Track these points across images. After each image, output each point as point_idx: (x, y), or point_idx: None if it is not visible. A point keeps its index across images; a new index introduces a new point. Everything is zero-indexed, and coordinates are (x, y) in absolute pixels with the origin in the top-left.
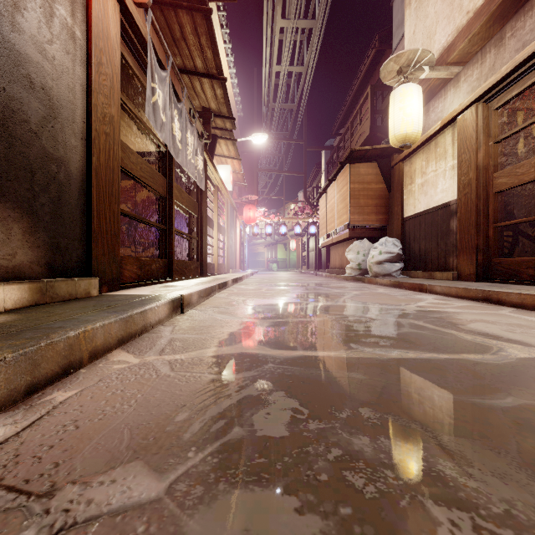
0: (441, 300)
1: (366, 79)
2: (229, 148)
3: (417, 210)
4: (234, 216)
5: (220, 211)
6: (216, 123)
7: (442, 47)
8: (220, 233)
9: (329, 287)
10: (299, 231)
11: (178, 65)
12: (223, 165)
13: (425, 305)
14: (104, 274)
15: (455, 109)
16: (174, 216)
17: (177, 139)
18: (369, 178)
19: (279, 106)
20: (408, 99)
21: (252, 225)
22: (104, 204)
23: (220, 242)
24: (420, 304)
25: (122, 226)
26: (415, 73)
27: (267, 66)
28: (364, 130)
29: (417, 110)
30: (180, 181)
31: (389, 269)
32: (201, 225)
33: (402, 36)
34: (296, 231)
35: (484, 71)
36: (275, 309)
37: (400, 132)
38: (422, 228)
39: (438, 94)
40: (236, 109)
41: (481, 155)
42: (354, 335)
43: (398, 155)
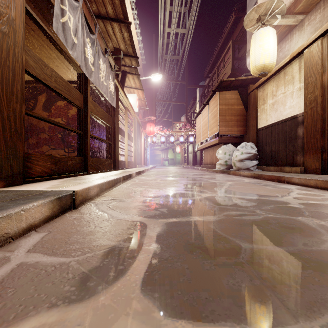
0: (306, 190)
1: (227, 39)
2: (135, 81)
3: (269, 122)
4: (140, 129)
5: (129, 125)
6: (125, 61)
7: (289, 2)
8: (129, 140)
9: (206, 178)
10: (182, 140)
11: (94, 12)
12: (131, 94)
13: (300, 196)
14: (0, 170)
15: (302, 44)
16: (89, 124)
17: (89, 61)
18: (232, 101)
19: (169, 57)
20: (266, 38)
21: (152, 136)
22: (0, 101)
23: (130, 146)
24: (295, 195)
25: (57, 134)
26: (270, 20)
27: (161, 28)
28: (227, 71)
29: (273, 47)
30: (99, 102)
31: (248, 165)
32: (114, 133)
33: (254, 4)
34: (180, 140)
35: (326, 14)
36: (167, 202)
37: (260, 63)
38: (273, 135)
39: (285, 38)
40: (141, 58)
41: (326, 76)
42: (279, 256)
43: (253, 85)
